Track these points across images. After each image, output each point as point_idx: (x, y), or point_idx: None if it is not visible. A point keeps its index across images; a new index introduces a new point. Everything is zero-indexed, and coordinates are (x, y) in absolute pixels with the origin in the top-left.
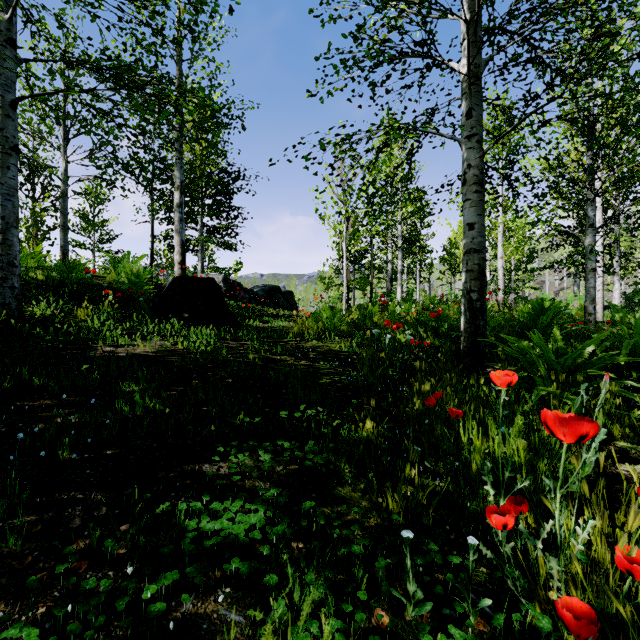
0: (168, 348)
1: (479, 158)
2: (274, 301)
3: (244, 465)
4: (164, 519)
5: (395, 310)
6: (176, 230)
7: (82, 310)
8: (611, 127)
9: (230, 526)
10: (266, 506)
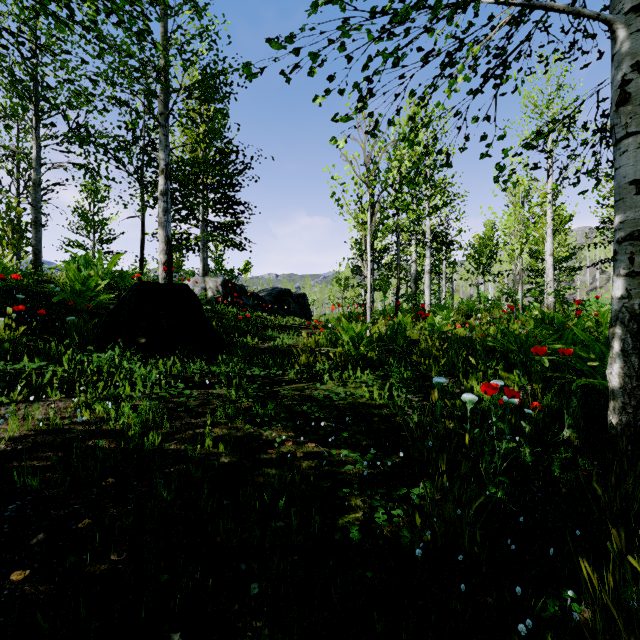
0: (60, 421)
1: None
2: (283, 307)
3: None
4: None
5: (434, 322)
6: (160, 223)
7: None
8: None
9: None
10: None
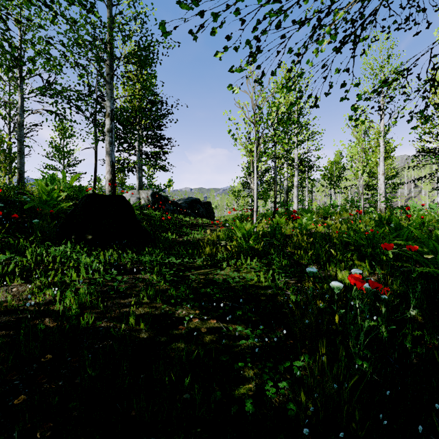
0: (17, 303)
1: None
2: (195, 211)
3: None
4: None
5: (302, 222)
6: (107, 152)
7: None
8: None
9: None
10: None
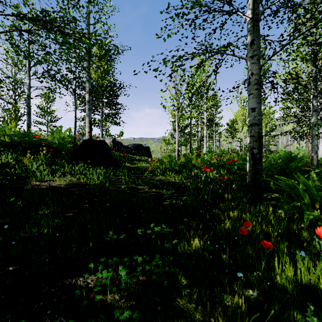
0: (74, 182)
1: (258, 69)
2: (139, 152)
3: (107, 282)
4: None
5: (204, 157)
6: (86, 114)
7: (27, 159)
8: None
9: None
10: None
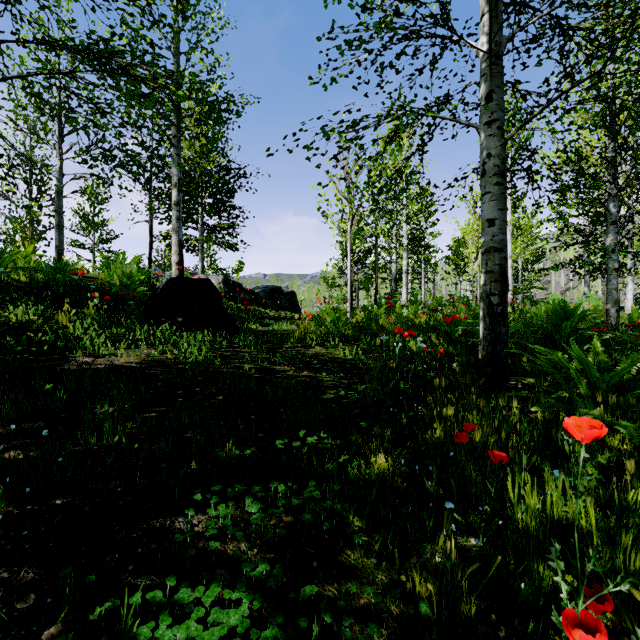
0: (155, 358)
1: (500, 146)
2: (276, 302)
3: (226, 522)
4: (112, 612)
5: (402, 312)
6: (173, 229)
7: (64, 315)
8: (638, 116)
9: (198, 632)
10: (250, 594)
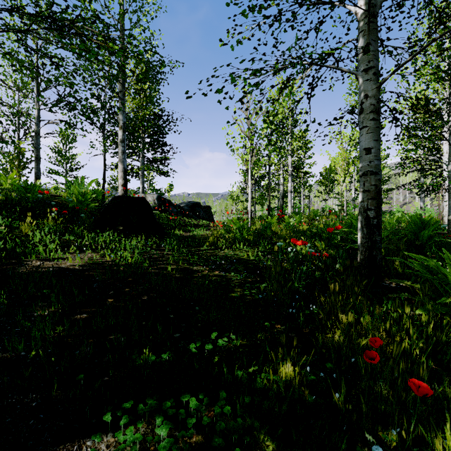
0: (96, 260)
1: (376, 88)
2: (196, 214)
3: None
4: None
5: (289, 221)
6: (120, 160)
7: (27, 226)
8: None
9: None
10: None
